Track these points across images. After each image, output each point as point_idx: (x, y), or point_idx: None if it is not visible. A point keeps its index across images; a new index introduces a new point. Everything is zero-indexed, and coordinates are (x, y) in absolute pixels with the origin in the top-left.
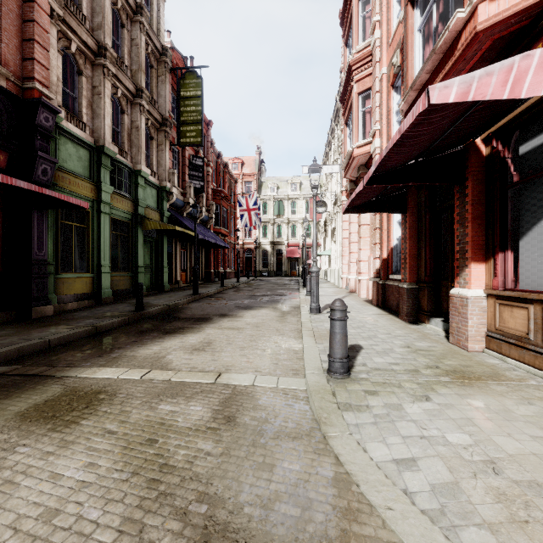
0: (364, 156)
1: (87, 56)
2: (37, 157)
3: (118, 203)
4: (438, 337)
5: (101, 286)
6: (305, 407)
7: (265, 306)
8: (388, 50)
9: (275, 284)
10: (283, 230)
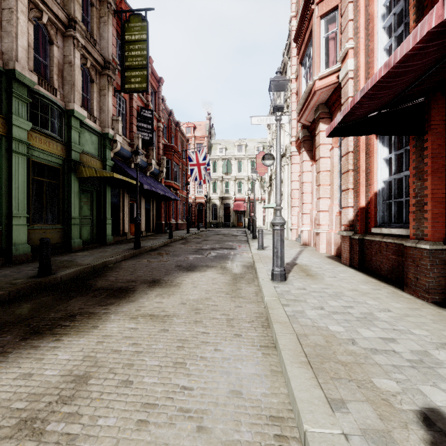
0: (327, 90)
1: None
2: None
3: (42, 144)
4: None
5: (12, 241)
6: None
7: (211, 265)
8: None
9: (223, 235)
10: (231, 186)
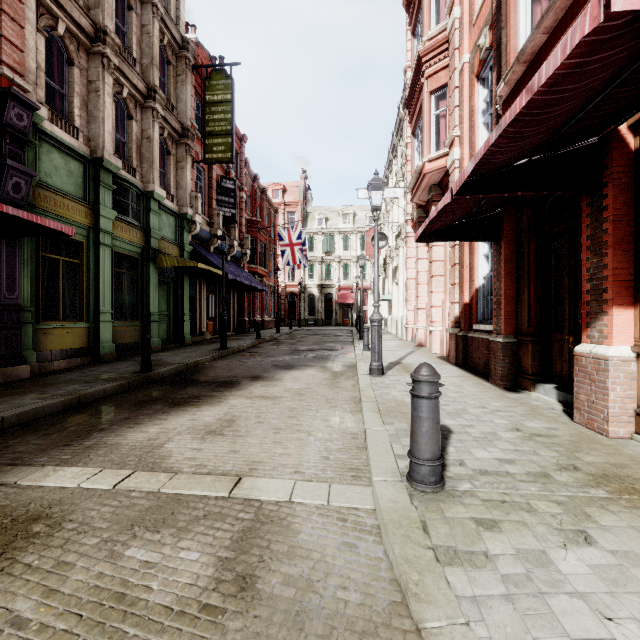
0: (437, 172)
1: (81, 41)
2: (5, 167)
3: (123, 232)
4: (553, 412)
5: (99, 339)
6: (377, 550)
7: (310, 365)
8: (471, 32)
9: (323, 336)
10: (334, 270)
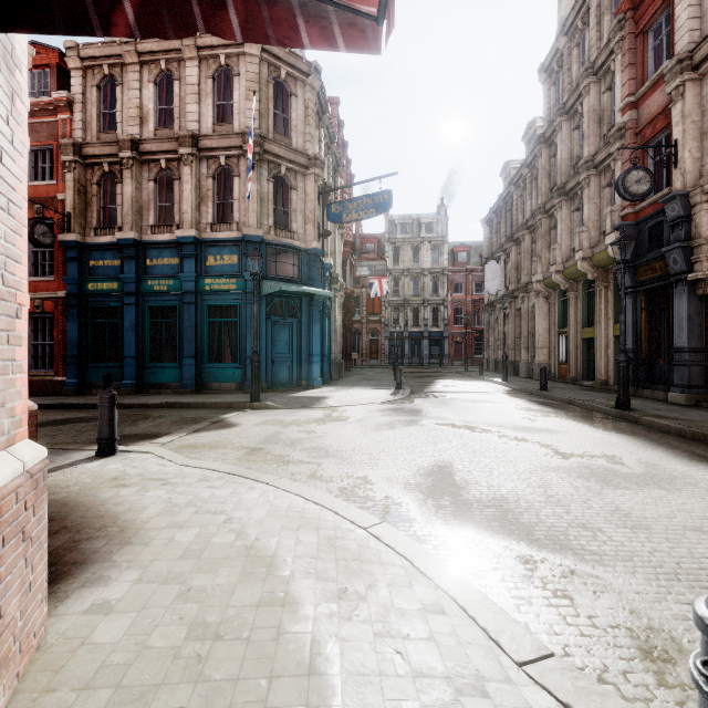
0: None
1: None
2: None
3: None
4: None
5: None
6: None
7: None
8: None
9: None
10: None
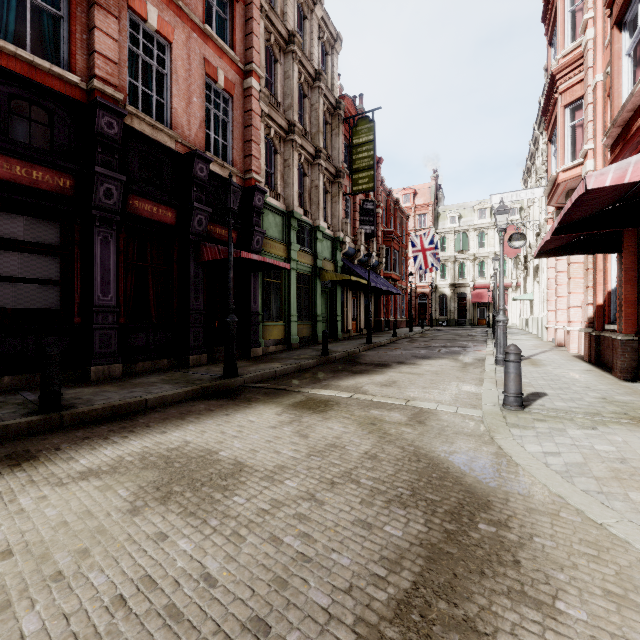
0: (573, 180)
1: (281, 136)
2: (254, 231)
3: (302, 258)
4: None
5: (290, 333)
6: (479, 425)
7: (444, 357)
8: (604, 52)
9: (456, 335)
10: (467, 269)
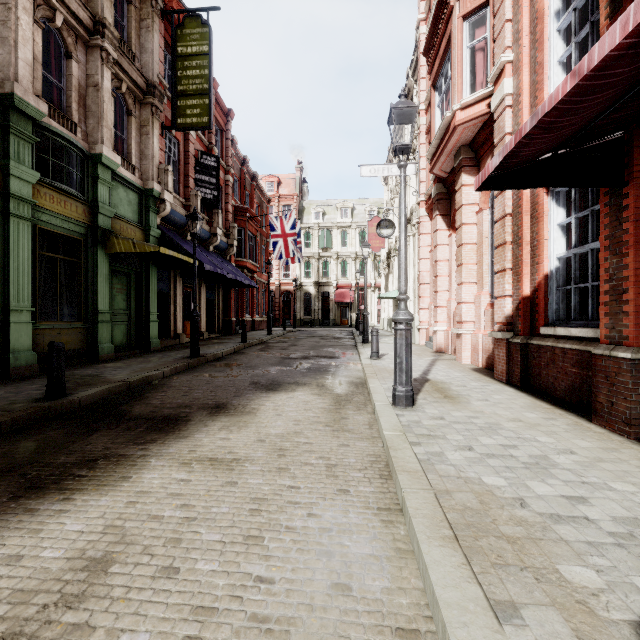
0: (473, 124)
1: None
2: None
3: (54, 204)
4: None
5: (9, 346)
6: None
7: (303, 382)
8: None
9: (320, 338)
10: (331, 267)
